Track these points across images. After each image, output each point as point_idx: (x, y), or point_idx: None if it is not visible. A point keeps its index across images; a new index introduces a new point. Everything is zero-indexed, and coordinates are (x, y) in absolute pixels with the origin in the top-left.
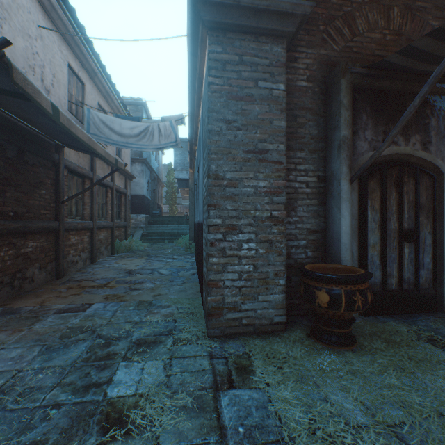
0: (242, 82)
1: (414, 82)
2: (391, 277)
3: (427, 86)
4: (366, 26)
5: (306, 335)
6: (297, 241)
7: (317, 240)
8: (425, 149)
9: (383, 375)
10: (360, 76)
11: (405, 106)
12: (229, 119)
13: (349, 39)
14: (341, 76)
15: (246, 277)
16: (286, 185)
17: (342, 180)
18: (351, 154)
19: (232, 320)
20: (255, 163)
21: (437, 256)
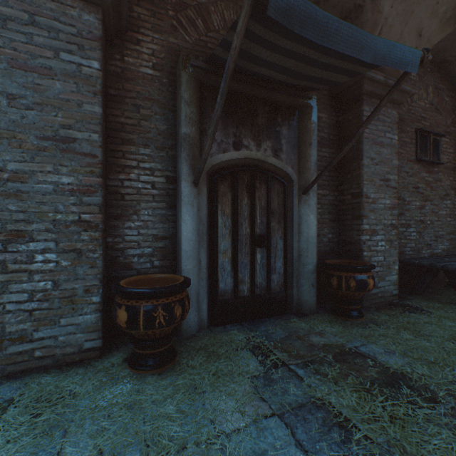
0: (35, 48)
1: (261, 87)
2: (243, 284)
3: (222, 82)
4: (222, 23)
5: (124, 359)
6: (141, 249)
7: (166, 247)
8: (276, 156)
9: (164, 403)
10: (204, 72)
11: (257, 111)
12: (14, 93)
13: (204, 33)
14: (182, 68)
15: (41, 297)
16: (102, 183)
17: (183, 181)
18: (198, 154)
19: (18, 354)
20: (56, 154)
21: (290, 260)
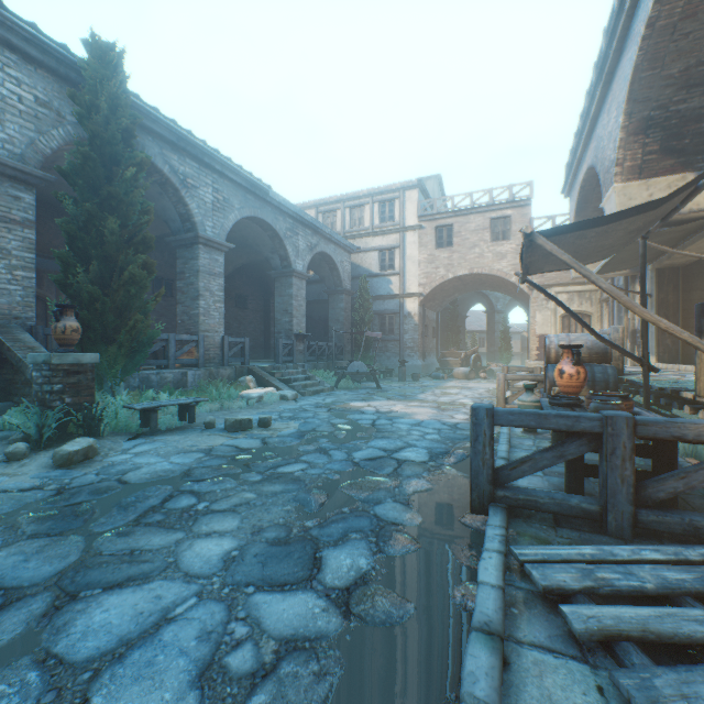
0: None
1: None
2: None
3: None
4: None
5: None
6: None
7: None
8: (41, 288)
9: None
10: None
11: None
12: None
13: None
14: None
15: None
16: None
17: None
18: None
19: None
20: None
21: (51, 340)
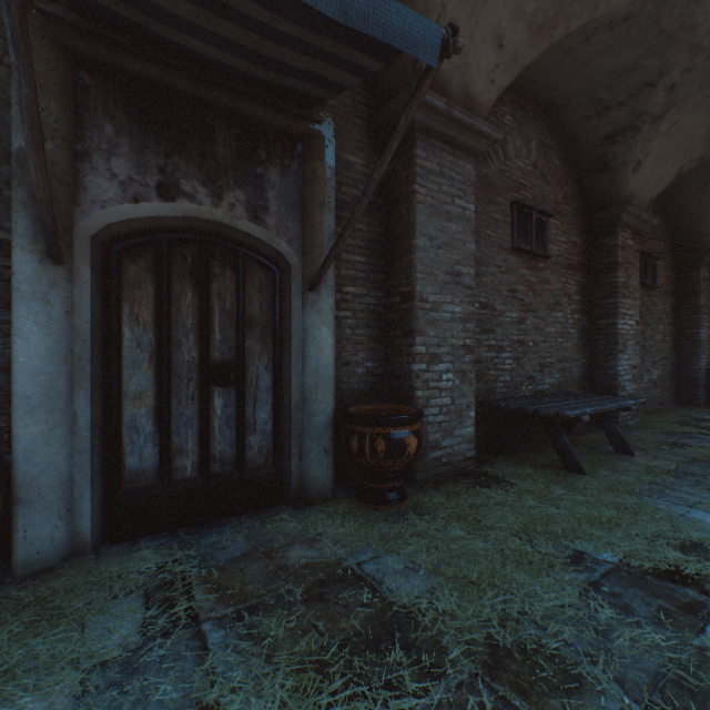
0: None
1: (217, 87)
2: (183, 455)
3: (5, 12)
4: None
5: None
6: None
7: None
8: (257, 219)
9: None
10: (76, 31)
11: (215, 131)
12: None
13: None
14: None
15: None
16: None
17: (17, 250)
18: (66, 198)
19: None
20: None
21: (287, 407)
